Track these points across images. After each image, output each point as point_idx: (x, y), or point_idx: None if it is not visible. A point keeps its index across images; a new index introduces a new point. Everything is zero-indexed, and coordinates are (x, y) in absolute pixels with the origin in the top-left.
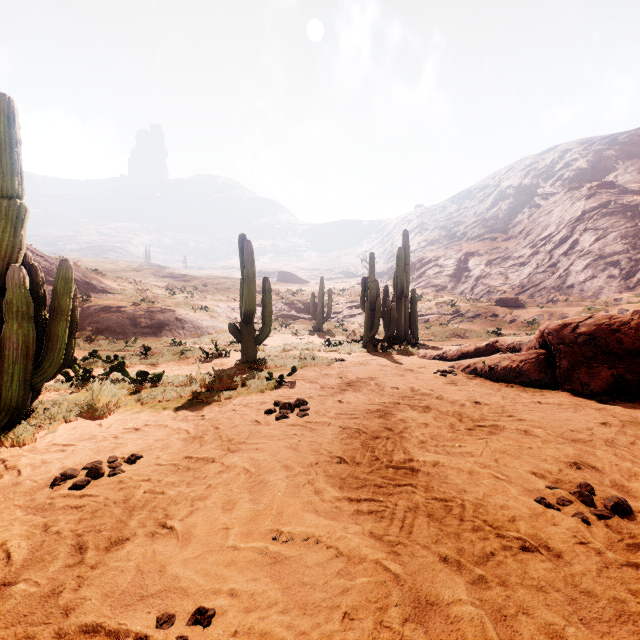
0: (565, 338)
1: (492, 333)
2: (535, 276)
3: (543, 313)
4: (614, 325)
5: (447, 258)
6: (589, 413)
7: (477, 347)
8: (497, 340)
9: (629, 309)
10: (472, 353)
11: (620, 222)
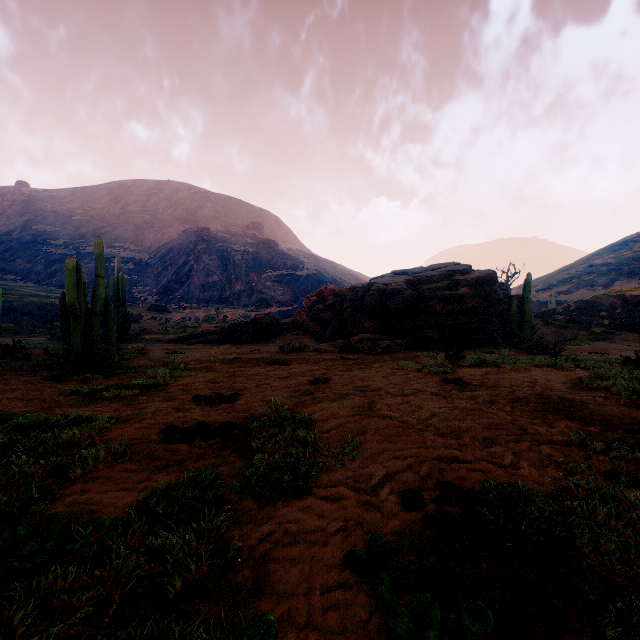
0: (236, 328)
1: (163, 330)
2: (168, 288)
3: (186, 317)
4: (247, 324)
5: (82, 259)
6: (246, 345)
7: (197, 334)
8: (205, 330)
9: (228, 315)
10: (195, 337)
11: (216, 259)
